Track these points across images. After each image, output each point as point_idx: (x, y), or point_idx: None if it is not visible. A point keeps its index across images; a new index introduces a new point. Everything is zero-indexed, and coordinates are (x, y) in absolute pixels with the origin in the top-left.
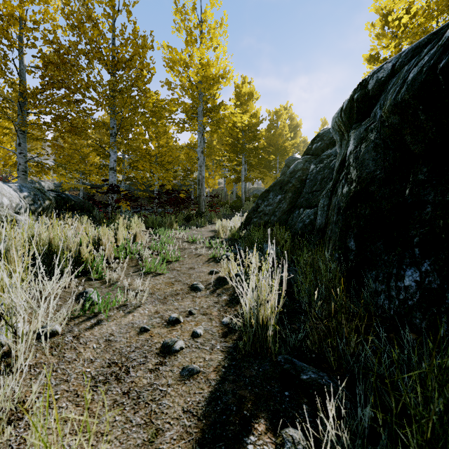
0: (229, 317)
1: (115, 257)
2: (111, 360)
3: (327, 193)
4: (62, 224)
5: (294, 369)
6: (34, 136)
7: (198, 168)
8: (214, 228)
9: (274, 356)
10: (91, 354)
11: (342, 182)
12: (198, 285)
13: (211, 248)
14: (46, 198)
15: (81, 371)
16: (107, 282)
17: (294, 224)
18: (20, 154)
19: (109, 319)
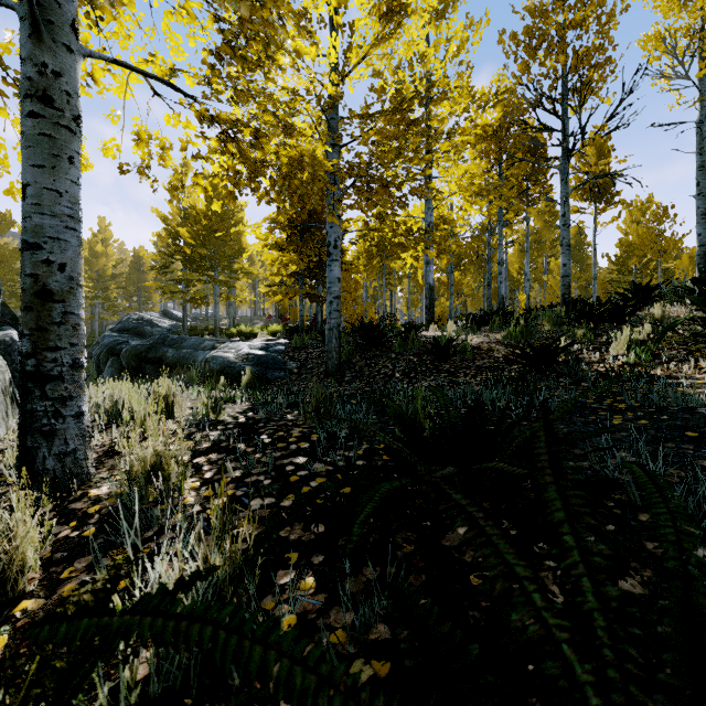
0: None
1: None
2: None
3: None
4: None
5: None
6: None
7: None
8: None
9: None
10: None
11: None
12: None
13: None
14: None
15: None
16: None
17: None
18: None
19: None
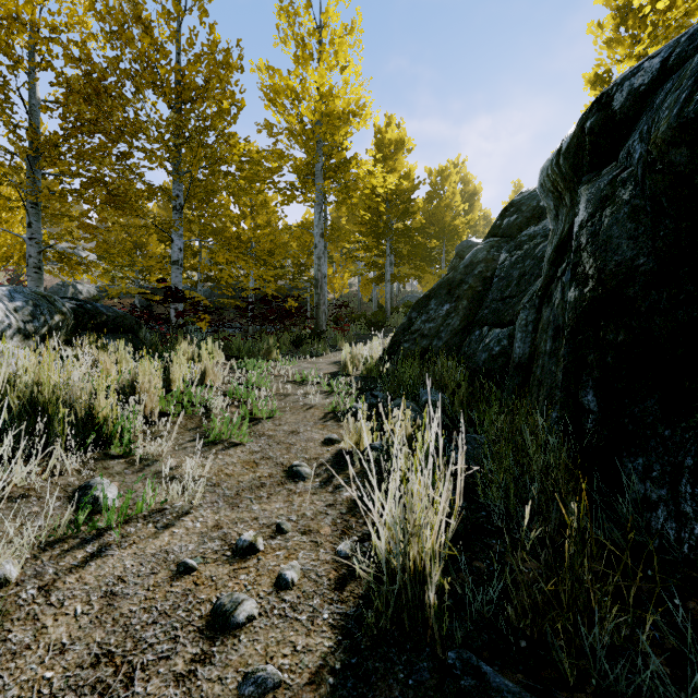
0: (351, 540)
1: (163, 412)
2: (103, 646)
3: (534, 302)
4: (70, 357)
5: (484, 695)
6: (48, 210)
7: (316, 261)
8: (339, 358)
9: (440, 648)
10: (66, 631)
11: (561, 281)
12: (301, 467)
13: (331, 394)
14: (56, 311)
15: (32, 678)
16: (137, 462)
17: (472, 353)
18: (31, 240)
19: (123, 543)
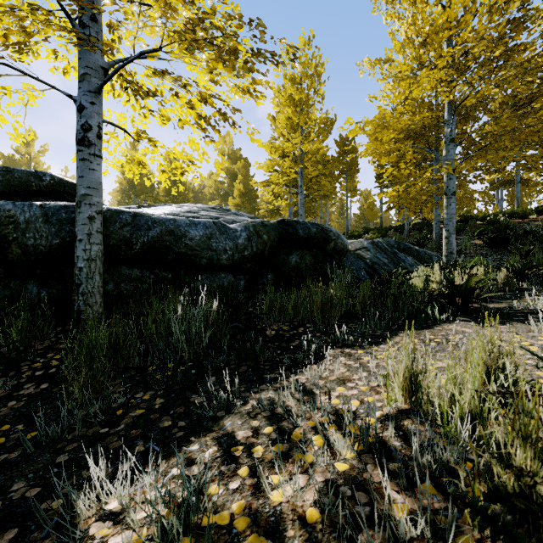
0: None
1: None
2: None
3: None
4: None
5: None
6: None
7: None
8: None
9: None
10: None
11: None
12: None
13: None
14: None
15: None
16: None
17: None
18: None
19: None
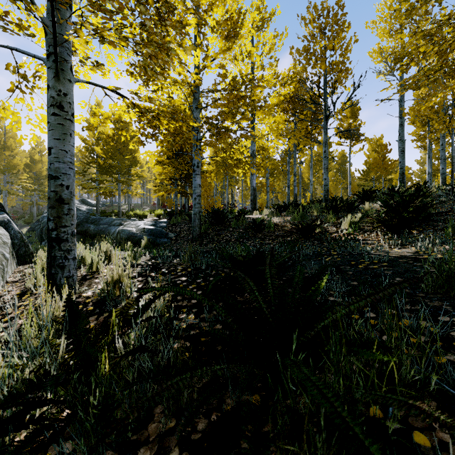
0: None
1: None
2: None
3: None
4: None
5: None
6: None
7: (4, 203)
8: None
9: None
10: None
11: None
12: None
13: None
14: None
15: None
16: None
17: None
18: None
19: None
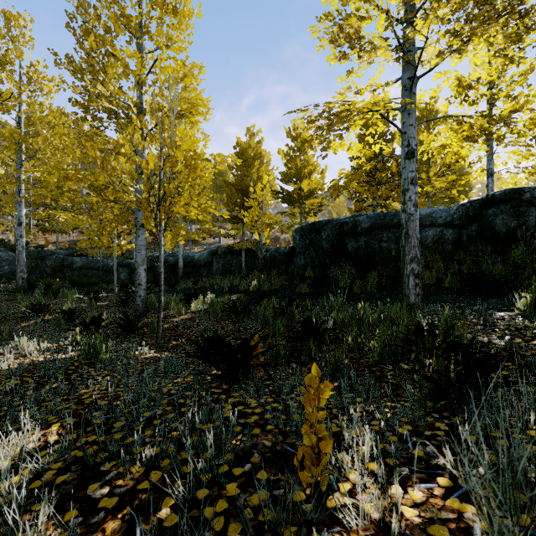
0: None
1: None
2: None
3: None
4: None
5: None
6: None
7: None
8: None
9: None
10: None
11: None
12: None
13: None
14: None
15: None
16: None
17: None
18: None
19: None
